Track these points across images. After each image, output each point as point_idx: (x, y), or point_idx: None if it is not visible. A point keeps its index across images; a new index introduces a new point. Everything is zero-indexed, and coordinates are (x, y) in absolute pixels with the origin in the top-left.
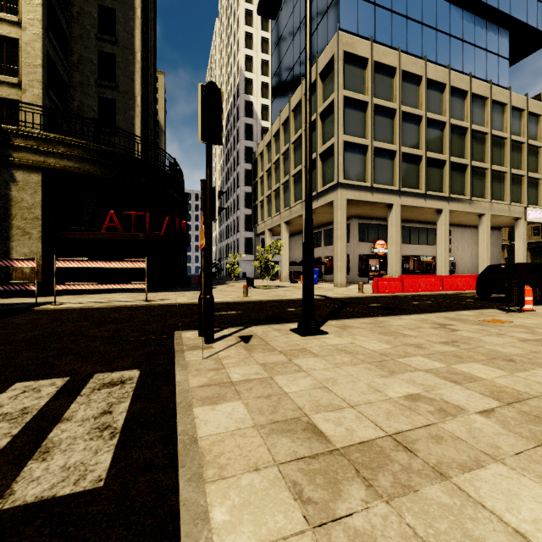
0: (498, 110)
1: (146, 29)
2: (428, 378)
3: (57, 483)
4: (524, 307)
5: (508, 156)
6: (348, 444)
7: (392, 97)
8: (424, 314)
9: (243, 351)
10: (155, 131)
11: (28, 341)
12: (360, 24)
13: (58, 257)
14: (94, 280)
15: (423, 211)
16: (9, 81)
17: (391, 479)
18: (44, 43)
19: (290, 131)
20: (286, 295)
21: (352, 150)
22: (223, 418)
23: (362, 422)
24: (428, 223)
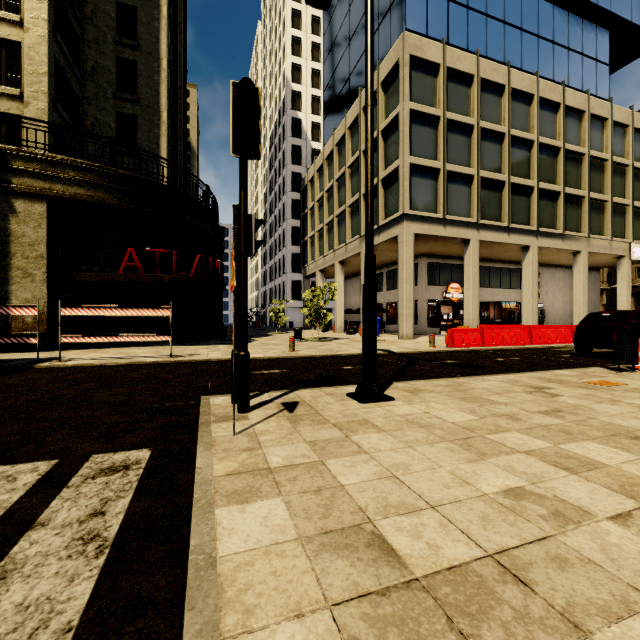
0: (597, 126)
1: (175, 32)
2: (531, 464)
3: (4, 636)
4: (637, 365)
5: (609, 181)
6: (432, 570)
7: (469, 111)
8: (513, 374)
9: (286, 424)
10: (185, 154)
11: (17, 409)
12: (430, 24)
13: (66, 303)
14: (110, 331)
15: (505, 248)
16: (9, 93)
17: (502, 636)
18: (51, 47)
19: (345, 153)
20: (341, 349)
21: (421, 174)
22: (255, 526)
23: (448, 532)
24: (511, 262)
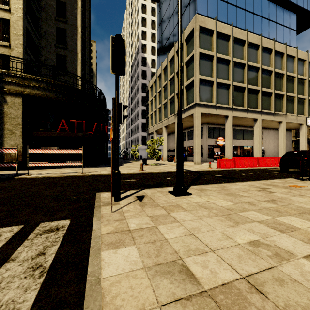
0: (290, 60)
1: (84, 15)
2: (262, 228)
3: None
4: None
5: (296, 87)
6: (213, 285)
7: (228, 53)
8: (250, 181)
9: (138, 207)
10: (90, 74)
11: (5, 199)
12: (209, 10)
13: (31, 146)
14: (53, 160)
15: (245, 120)
16: (4, 44)
17: None
18: (24, 22)
19: (167, 73)
20: (165, 169)
21: (204, 84)
22: (122, 261)
23: (221, 265)
24: (248, 127)
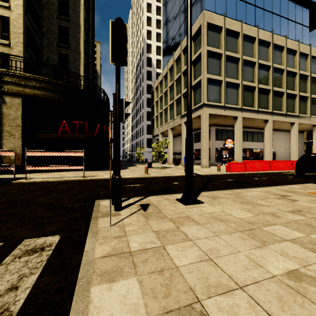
0: (303, 58)
1: (88, 13)
2: (297, 250)
3: None
4: None
5: (309, 86)
6: None
7: (237, 51)
8: (266, 187)
9: (142, 219)
10: (94, 75)
11: None
12: (217, 7)
13: (31, 149)
14: (54, 164)
15: (256, 121)
16: (3, 43)
17: None
18: (24, 19)
19: (173, 73)
20: (172, 173)
21: (212, 83)
22: (117, 304)
23: (257, 313)
24: (258, 128)
